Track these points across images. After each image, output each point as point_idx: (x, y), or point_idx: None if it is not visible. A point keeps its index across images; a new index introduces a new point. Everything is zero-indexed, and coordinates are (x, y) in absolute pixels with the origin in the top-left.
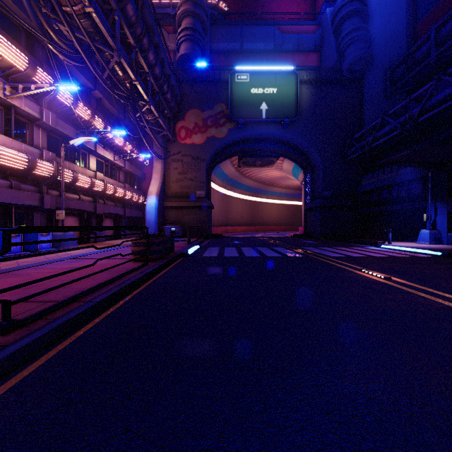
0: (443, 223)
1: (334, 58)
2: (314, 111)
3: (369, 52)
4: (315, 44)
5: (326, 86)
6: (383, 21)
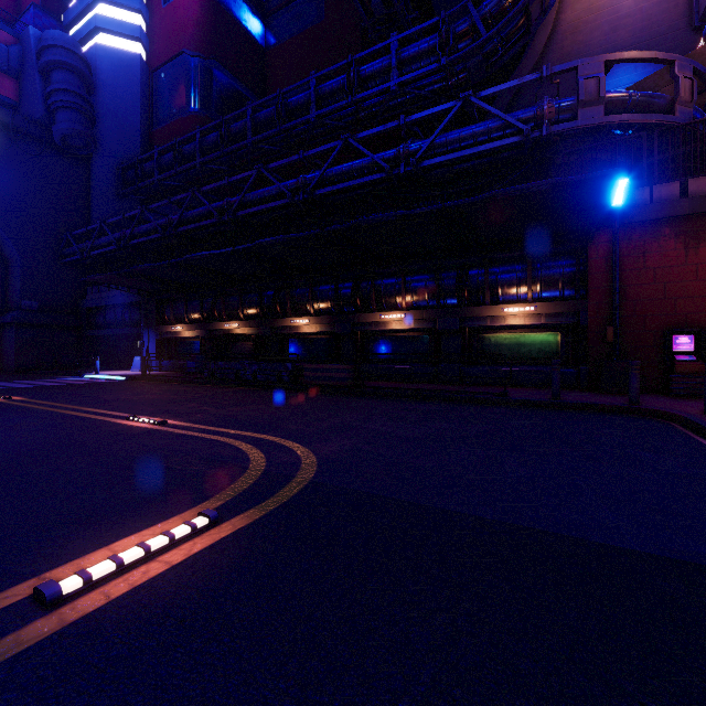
0: (153, 350)
1: (40, 110)
2: (5, 173)
3: (91, 134)
4: (9, 64)
5: (28, 143)
6: (116, 101)
